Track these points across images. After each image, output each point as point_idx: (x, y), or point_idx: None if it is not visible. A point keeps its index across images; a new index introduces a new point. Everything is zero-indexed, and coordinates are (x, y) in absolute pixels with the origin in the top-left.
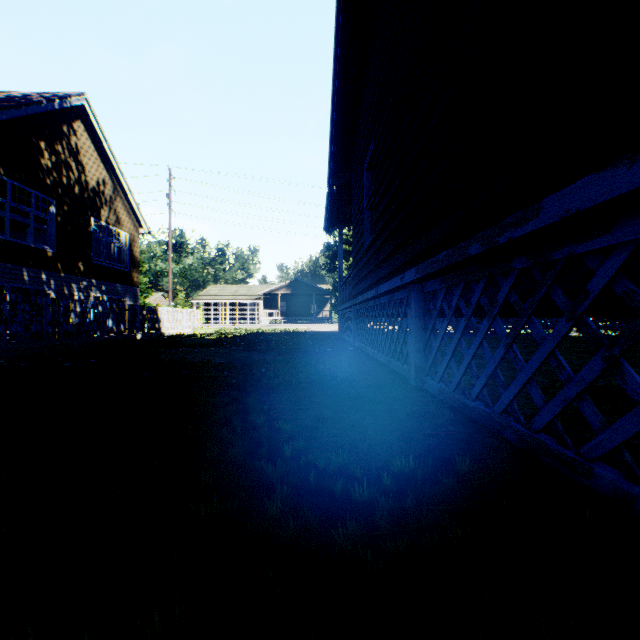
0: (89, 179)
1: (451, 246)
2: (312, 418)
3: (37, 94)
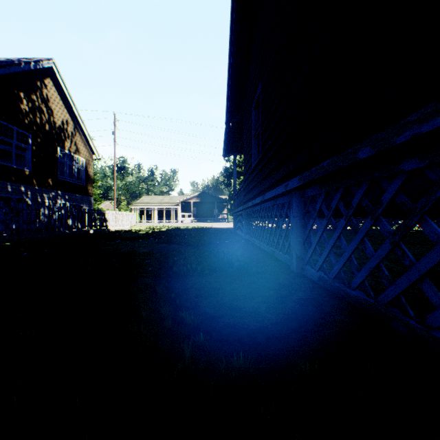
0: (56, 120)
1: (333, 156)
2: (213, 305)
3: (19, 59)
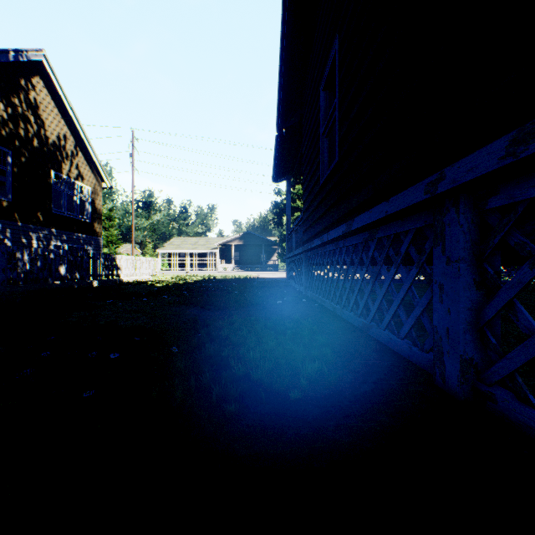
0: (49, 133)
1: None
2: None
3: None
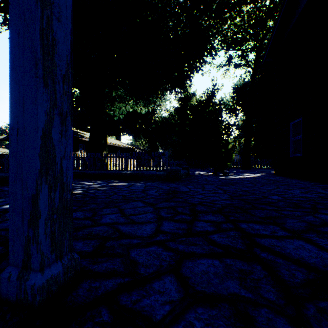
0: None
1: None
2: None
3: None
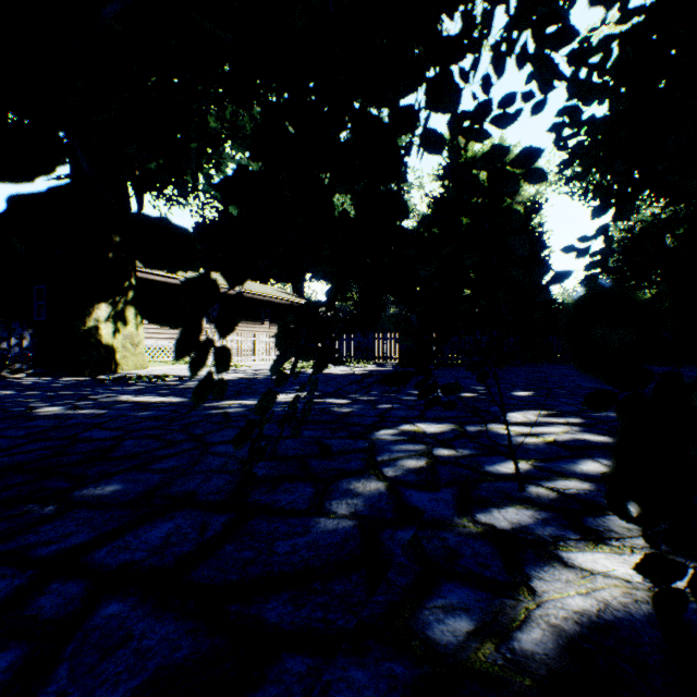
0: None
1: None
2: None
3: None
